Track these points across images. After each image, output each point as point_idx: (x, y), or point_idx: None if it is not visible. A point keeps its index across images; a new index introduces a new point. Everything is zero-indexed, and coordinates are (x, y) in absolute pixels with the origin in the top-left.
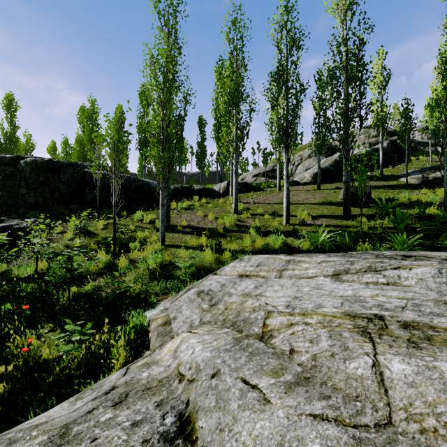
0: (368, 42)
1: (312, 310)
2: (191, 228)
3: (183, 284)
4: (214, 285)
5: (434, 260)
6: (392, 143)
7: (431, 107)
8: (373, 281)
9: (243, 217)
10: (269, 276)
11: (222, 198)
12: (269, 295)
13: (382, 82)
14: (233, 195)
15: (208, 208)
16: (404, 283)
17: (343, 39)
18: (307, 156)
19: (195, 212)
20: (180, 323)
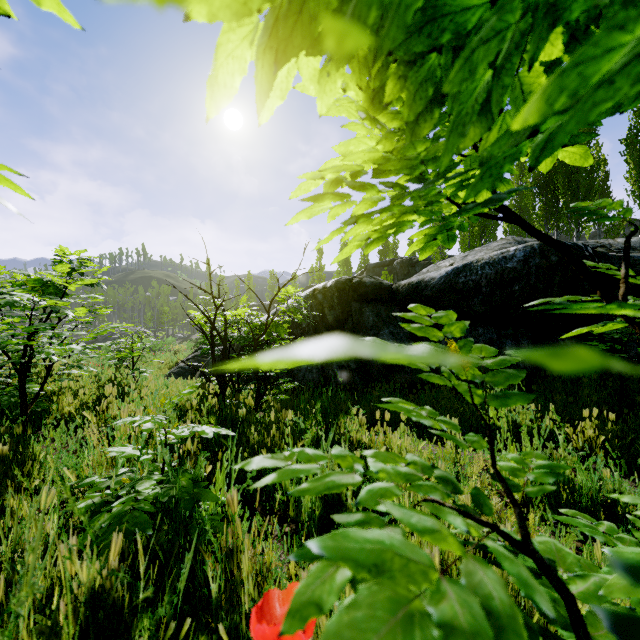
0: None
1: None
2: None
3: None
4: None
5: None
6: None
7: None
8: None
9: None
10: None
11: None
12: None
13: None
14: None
15: None
16: None
17: None
18: None
19: None
20: None
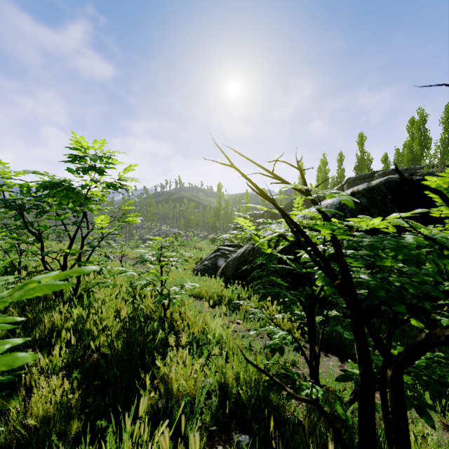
0: None
1: None
2: None
3: None
4: None
5: None
6: None
7: None
8: None
9: None
10: None
11: None
12: None
13: None
14: None
15: None
16: None
17: None
18: None
19: None
20: None
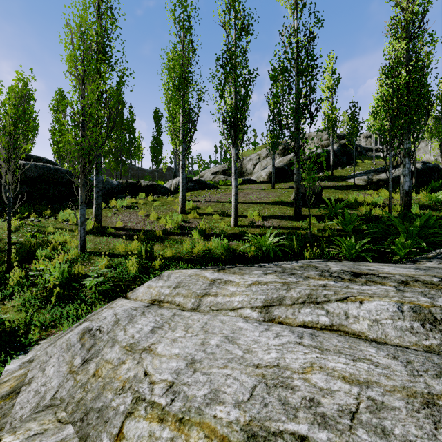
0: (318, 36)
1: (199, 409)
2: (126, 230)
3: (87, 309)
4: (108, 319)
5: (389, 284)
6: (341, 146)
7: (378, 106)
8: (312, 321)
9: (190, 217)
10: (185, 304)
11: (172, 195)
12: (160, 350)
13: (332, 85)
14: (180, 192)
15: (153, 207)
16: (354, 327)
17: (293, 29)
18: (265, 156)
19: (136, 211)
20: (29, 395)
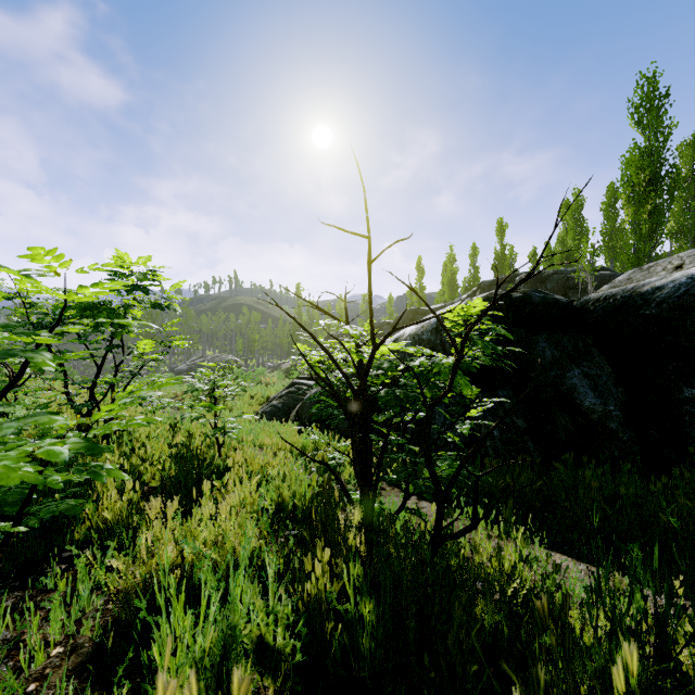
0: None
1: None
2: None
3: None
4: None
5: None
6: None
7: None
8: None
9: None
10: None
11: None
12: None
13: None
14: None
15: None
16: None
17: None
18: None
19: None
20: None
